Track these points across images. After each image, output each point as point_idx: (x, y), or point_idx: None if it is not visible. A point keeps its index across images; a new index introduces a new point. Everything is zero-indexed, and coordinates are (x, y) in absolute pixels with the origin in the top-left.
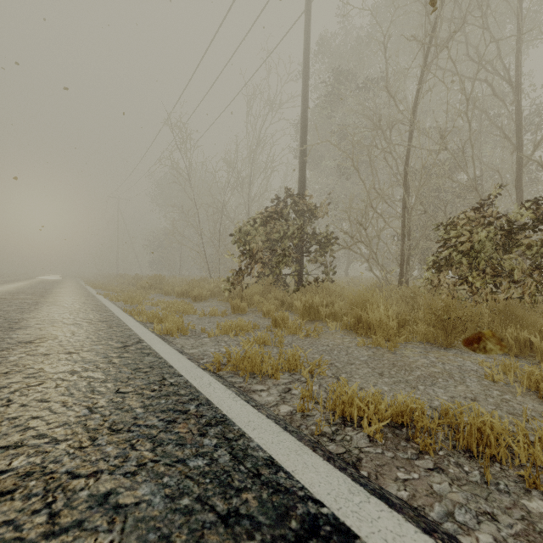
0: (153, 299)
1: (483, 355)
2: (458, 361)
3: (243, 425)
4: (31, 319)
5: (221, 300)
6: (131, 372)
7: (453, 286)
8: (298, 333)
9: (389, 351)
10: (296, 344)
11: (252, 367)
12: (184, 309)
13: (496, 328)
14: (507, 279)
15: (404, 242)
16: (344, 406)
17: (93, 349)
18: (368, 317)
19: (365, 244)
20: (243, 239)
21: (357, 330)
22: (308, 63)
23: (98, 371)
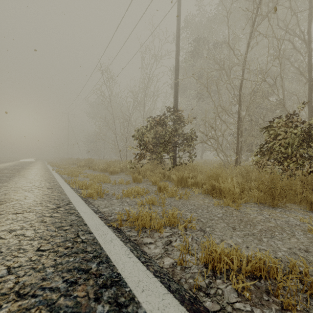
0: (85, 173)
1: (299, 212)
2: (284, 217)
3: (133, 286)
4: (3, 187)
5: (127, 174)
6: (55, 230)
7: (273, 165)
8: (174, 196)
9: (235, 210)
10: (173, 204)
11: (144, 223)
12: (103, 179)
13: (307, 194)
14: (309, 161)
15: (238, 138)
16: (213, 261)
17: (34, 210)
18: (220, 186)
19: (214, 140)
20: (140, 137)
21: (212, 194)
22: (179, 30)
23: (31, 229)
